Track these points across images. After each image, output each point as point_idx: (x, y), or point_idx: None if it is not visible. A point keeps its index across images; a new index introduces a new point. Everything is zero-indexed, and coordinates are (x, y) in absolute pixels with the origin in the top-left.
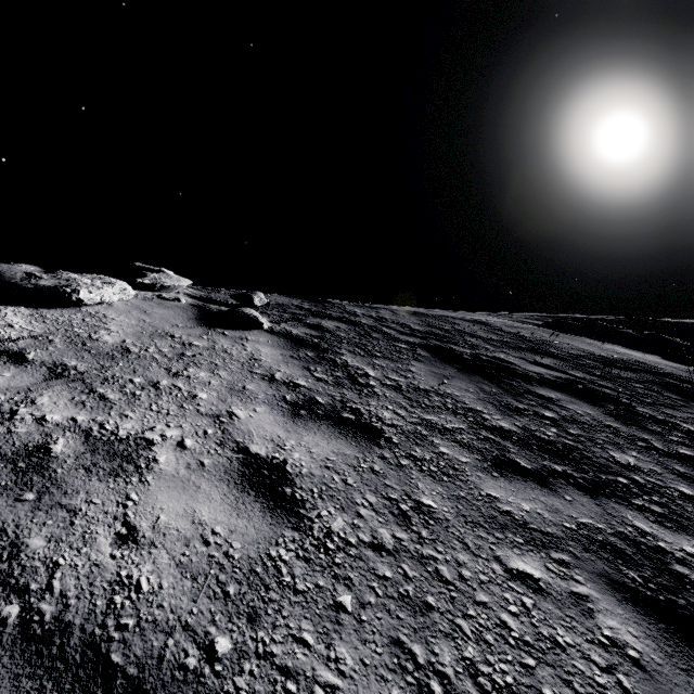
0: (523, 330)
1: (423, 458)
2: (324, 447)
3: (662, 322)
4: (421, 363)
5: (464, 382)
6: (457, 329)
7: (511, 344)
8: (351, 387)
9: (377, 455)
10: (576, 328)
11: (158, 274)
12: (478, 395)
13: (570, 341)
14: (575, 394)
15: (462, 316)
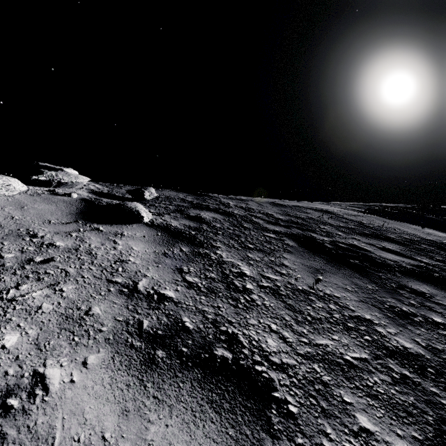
0: (360, 217)
1: None
2: None
3: None
4: (291, 255)
5: (337, 276)
6: (310, 217)
7: (356, 230)
8: (226, 295)
9: None
10: (392, 214)
11: (56, 172)
12: (358, 294)
13: (399, 226)
14: (439, 285)
15: (308, 205)
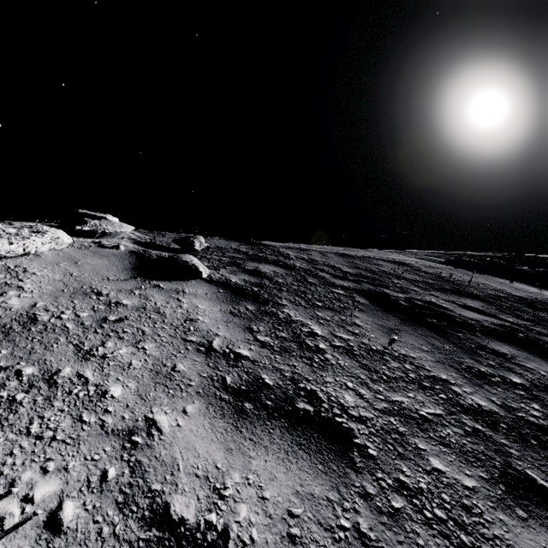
0: (439, 270)
1: (418, 487)
2: (282, 482)
3: (542, 259)
4: (363, 314)
5: (413, 336)
6: (382, 270)
7: (435, 285)
8: (300, 354)
9: (358, 492)
10: (477, 265)
11: (100, 221)
12: (434, 355)
13: (484, 280)
14: (523, 346)
15: (378, 255)
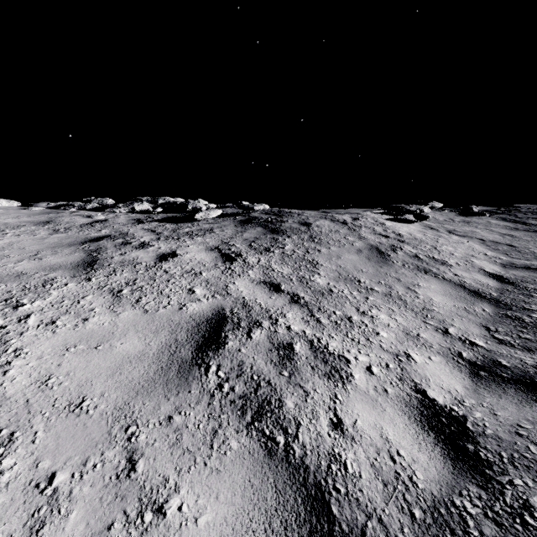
0: None
1: None
2: (523, 233)
3: None
4: None
5: None
6: None
7: None
8: (533, 227)
9: None
10: None
11: (432, 203)
12: None
13: None
14: None
15: None
